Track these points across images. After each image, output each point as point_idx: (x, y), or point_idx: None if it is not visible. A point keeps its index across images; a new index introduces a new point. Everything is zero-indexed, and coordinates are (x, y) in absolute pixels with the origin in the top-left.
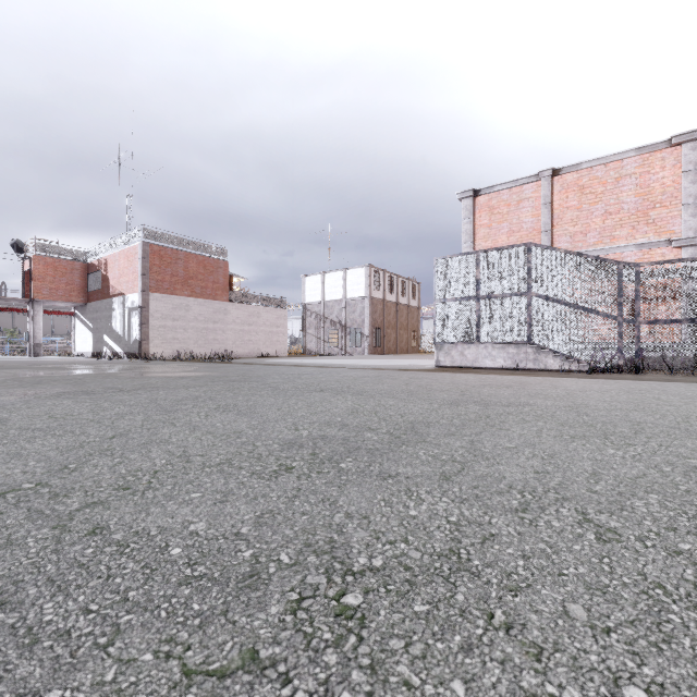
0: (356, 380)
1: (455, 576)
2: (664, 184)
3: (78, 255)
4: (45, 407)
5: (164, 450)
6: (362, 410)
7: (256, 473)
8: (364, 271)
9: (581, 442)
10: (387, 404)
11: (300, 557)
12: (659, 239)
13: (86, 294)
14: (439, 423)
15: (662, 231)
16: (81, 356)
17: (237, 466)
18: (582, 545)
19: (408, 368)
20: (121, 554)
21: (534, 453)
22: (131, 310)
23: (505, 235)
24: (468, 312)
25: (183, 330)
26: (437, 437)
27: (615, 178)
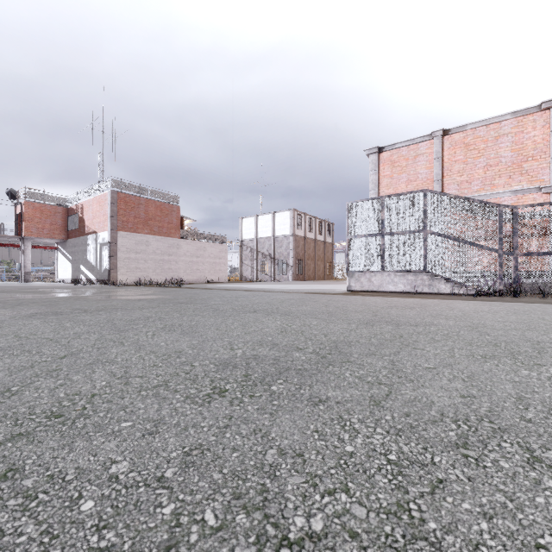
0: (284, 302)
1: (412, 549)
2: (535, 141)
3: (60, 201)
4: (14, 327)
5: (108, 370)
6: (289, 329)
7: (190, 397)
8: (289, 214)
9: (493, 362)
10: (311, 324)
11: (227, 515)
12: (531, 186)
13: (66, 232)
14: (359, 342)
15: (534, 180)
16: (62, 282)
17: (173, 389)
18: (544, 496)
19: (326, 292)
20: (23, 511)
21: (453, 374)
22: (102, 245)
23: (404, 184)
24: (375, 246)
25: (144, 261)
26: (359, 356)
27: (495, 136)
